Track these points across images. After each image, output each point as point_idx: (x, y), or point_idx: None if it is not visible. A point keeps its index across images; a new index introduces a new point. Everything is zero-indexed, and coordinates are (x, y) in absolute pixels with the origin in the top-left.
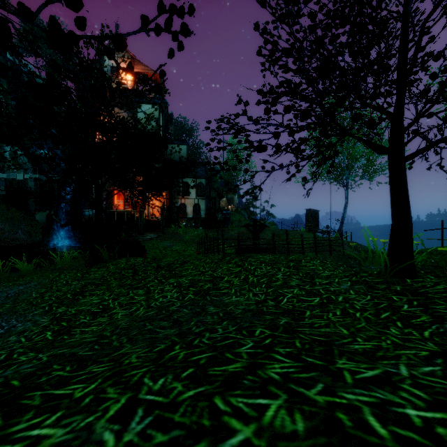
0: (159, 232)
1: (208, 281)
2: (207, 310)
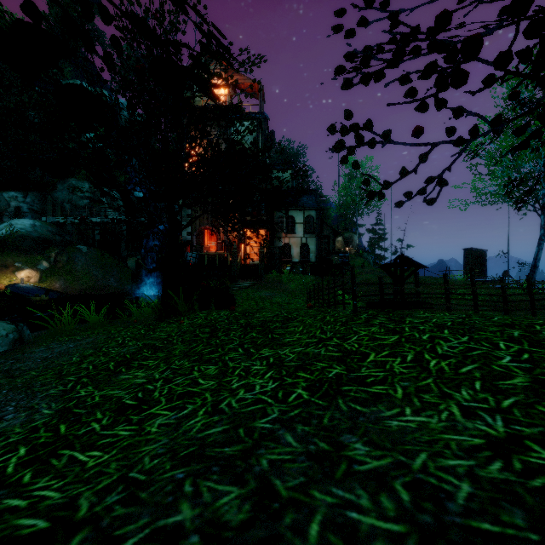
0: (257, 280)
1: (335, 360)
2: (347, 454)
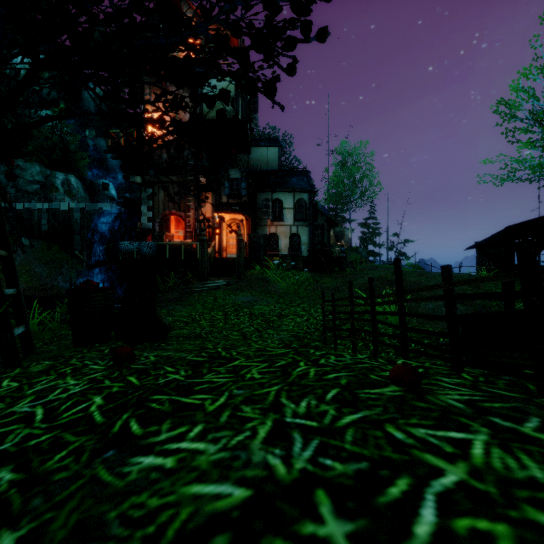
0: (234, 278)
1: None
2: None
